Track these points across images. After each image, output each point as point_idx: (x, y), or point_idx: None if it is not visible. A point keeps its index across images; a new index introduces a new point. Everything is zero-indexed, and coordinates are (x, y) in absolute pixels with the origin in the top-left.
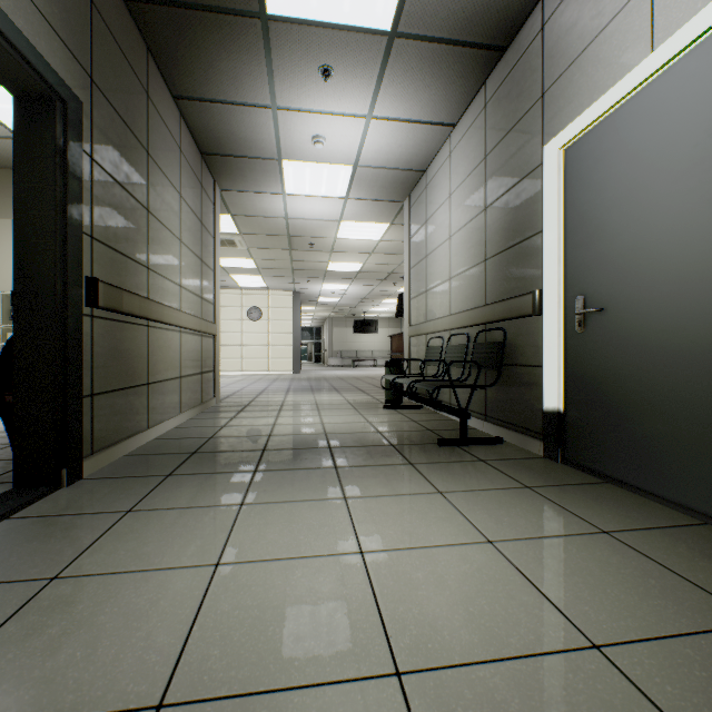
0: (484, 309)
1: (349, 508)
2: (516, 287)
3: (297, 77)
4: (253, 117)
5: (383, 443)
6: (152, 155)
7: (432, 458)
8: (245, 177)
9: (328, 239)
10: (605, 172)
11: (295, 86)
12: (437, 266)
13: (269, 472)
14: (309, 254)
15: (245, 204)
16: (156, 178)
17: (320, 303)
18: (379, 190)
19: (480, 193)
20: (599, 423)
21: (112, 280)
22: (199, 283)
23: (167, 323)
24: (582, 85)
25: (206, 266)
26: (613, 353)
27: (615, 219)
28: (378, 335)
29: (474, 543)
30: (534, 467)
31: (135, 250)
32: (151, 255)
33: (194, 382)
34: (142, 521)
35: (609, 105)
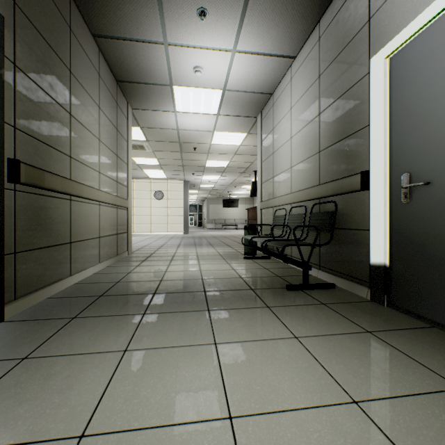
0: (319, 188)
1: (219, 356)
2: (345, 170)
3: (181, 18)
4: (151, 51)
5: (244, 287)
6: (74, 74)
7: (283, 302)
8: (148, 99)
9: (206, 144)
10: (431, 69)
11: (180, 25)
12: (281, 159)
13: (155, 314)
14: (193, 155)
15: (149, 119)
16: (78, 91)
17: (201, 188)
18: (240, 109)
19: (314, 103)
20: (424, 277)
21: (36, 163)
22: (115, 171)
23: (87, 198)
24: (407, 3)
25: (120, 160)
26: (440, 219)
27: (442, 107)
28: (238, 209)
29: (340, 404)
30: (367, 311)
31: (58, 142)
32: (73, 147)
33: (110, 240)
34: (31, 371)
35: (435, 12)
